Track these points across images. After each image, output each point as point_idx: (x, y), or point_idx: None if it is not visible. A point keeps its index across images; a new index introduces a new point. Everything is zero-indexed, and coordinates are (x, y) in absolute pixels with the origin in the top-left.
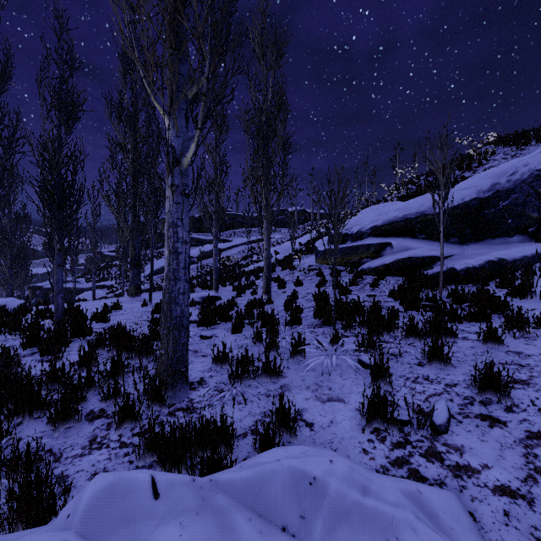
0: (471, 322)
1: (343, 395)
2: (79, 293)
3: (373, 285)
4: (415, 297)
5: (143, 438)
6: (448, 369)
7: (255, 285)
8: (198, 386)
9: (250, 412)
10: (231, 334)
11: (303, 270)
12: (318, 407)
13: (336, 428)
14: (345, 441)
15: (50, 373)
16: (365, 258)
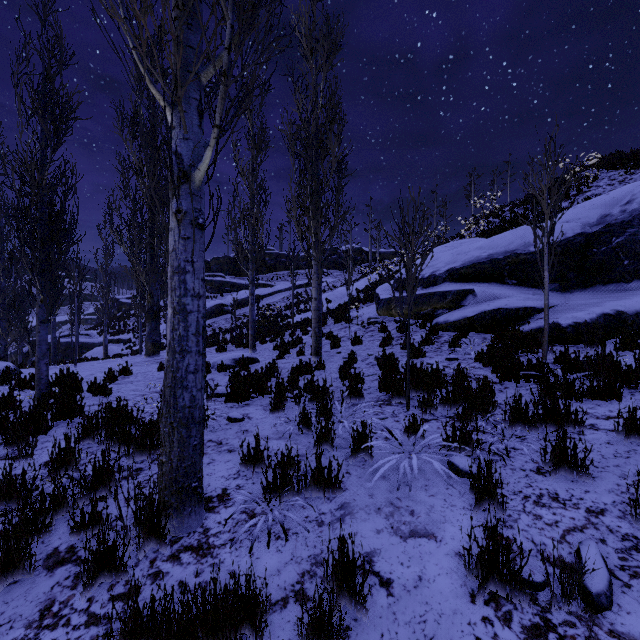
0: (593, 400)
1: (433, 525)
2: (90, 349)
3: (453, 344)
4: (513, 364)
5: (125, 605)
6: (584, 482)
7: (302, 343)
8: (218, 505)
9: (293, 555)
10: (269, 414)
11: (361, 323)
12: (396, 548)
13: (429, 591)
14: (445, 620)
15: (2, 485)
16: (440, 309)
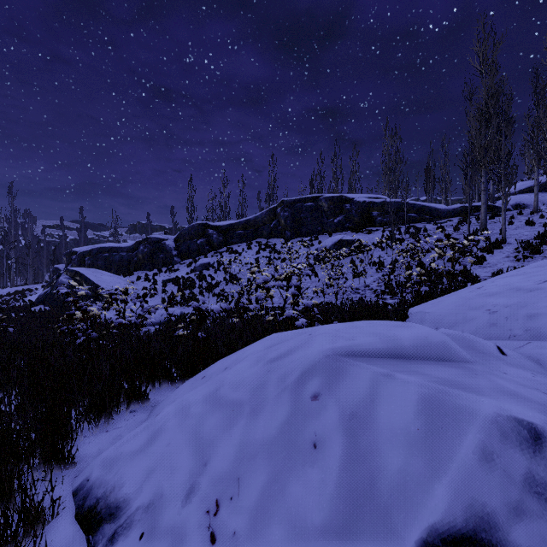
0: None
1: None
2: None
3: None
4: None
5: None
6: None
7: None
8: None
9: None
10: None
11: None
12: None
13: None
14: None
15: None
16: None
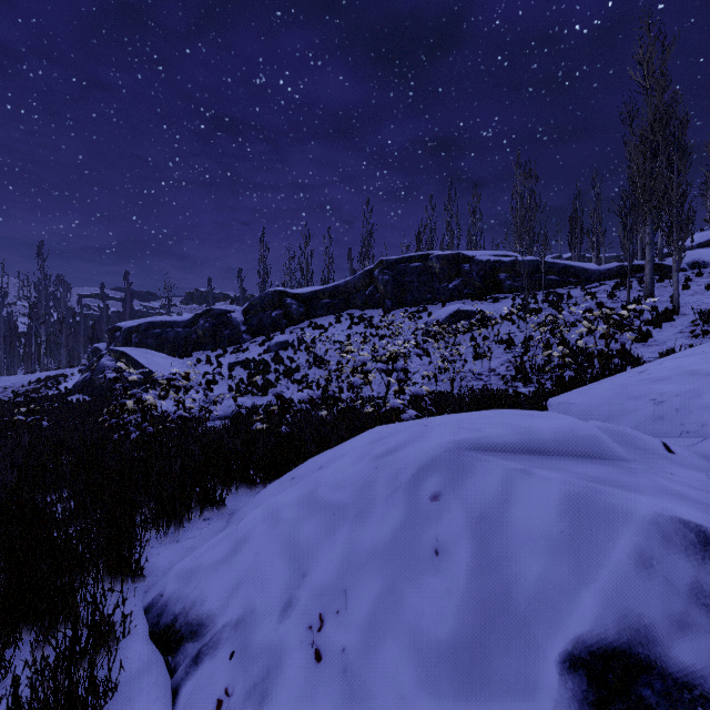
0: None
1: None
2: None
3: None
4: None
5: None
6: None
7: None
8: None
9: None
10: None
11: None
12: None
13: None
14: None
15: None
16: None
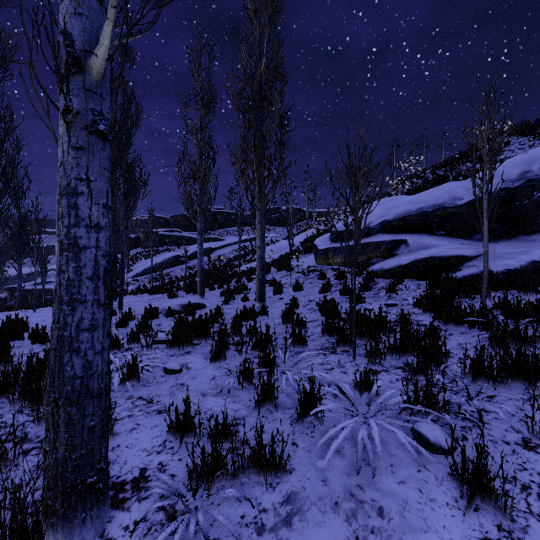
0: None
1: (412, 535)
2: None
3: (390, 291)
4: (456, 310)
5: None
6: None
7: (247, 289)
8: (130, 496)
9: None
10: (209, 364)
11: (301, 271)
12: None
13: None
14: None
15: None
16: (375, 257)
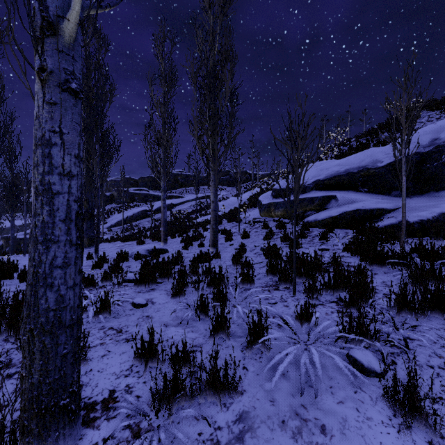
0: None
1: None
2: None
3: (322, 238)
4: (380, 253)
5: None
6: None
7: (202, 237)
8: (100, 415)
9: None
10: (171, 299)
11: (248, 222)
12: None
13: None
14: None
15: None
16: (309, 210)
